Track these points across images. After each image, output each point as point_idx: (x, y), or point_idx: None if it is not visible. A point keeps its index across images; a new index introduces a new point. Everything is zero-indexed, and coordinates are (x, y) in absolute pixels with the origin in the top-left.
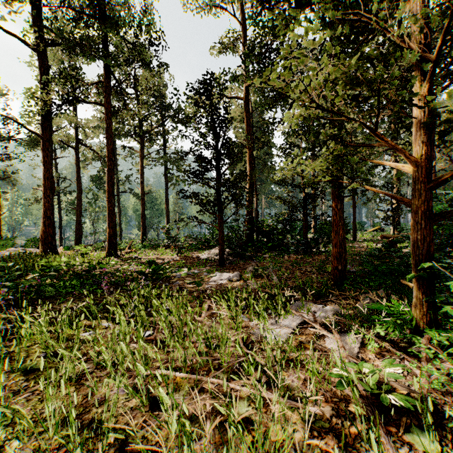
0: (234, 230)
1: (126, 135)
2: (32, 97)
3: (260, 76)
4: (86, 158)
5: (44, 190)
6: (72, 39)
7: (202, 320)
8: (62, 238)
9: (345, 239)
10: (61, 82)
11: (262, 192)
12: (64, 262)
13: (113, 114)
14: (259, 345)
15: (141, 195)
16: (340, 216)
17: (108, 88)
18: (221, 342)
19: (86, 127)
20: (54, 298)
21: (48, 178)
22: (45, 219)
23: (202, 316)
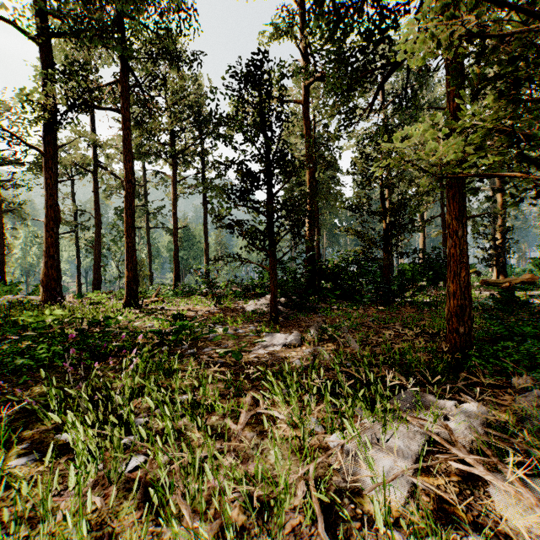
0: (291, 272)
1: (154, 155)
2: (28, 100)
3: (330, 43)
4: (108, 186)
5: (46, 222)
6: (73, 15)
7: (240, 431)
8: (81, 284)
9: (470, 285)
10: (64, 79)
11: (323, 227)
12: (54, 316)
13: (136, 125)
14: (354, 507)
15: (174, 230)
16: (461, 249)
17: (127, 89)
18: (274, 513)
19: (106, 146)
20: (19, 373)
21: (51, 205)
22: (47, 259)
23: (239, 422)
